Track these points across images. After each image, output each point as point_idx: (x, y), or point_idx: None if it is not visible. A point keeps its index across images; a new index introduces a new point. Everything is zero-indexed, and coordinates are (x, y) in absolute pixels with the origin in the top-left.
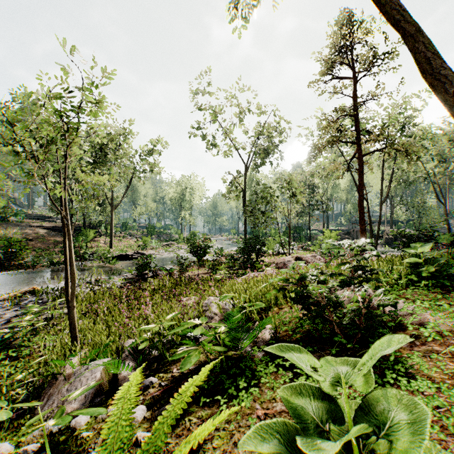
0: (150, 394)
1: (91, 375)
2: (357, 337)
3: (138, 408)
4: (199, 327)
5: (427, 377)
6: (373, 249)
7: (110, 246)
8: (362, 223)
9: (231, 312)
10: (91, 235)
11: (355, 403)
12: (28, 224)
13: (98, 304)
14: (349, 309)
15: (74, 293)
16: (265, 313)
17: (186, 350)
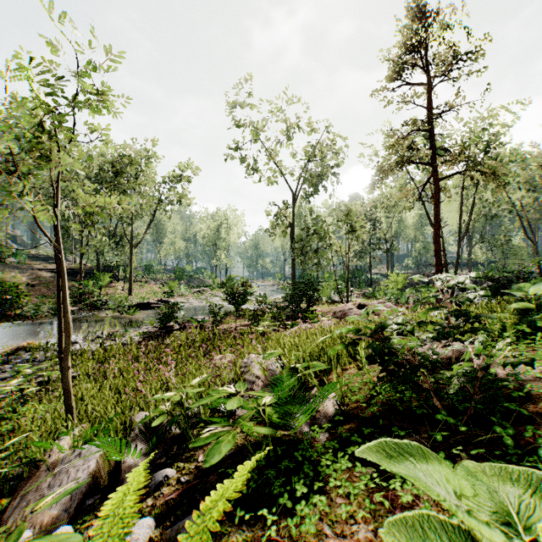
0: (162, 497)
1: (83, 465)
2: (469, 413)
3: (142, 524)
4: (235, 397)
5: None
6: (476, 288)
7: (129, 293)
8: (438, 263)
9: (279, 375)
10: (107, 279)
11: None
12: (30, 266)
13: (109, 364)
14: (460, 373)
15: (68, 349)
16: (324, 376)
17: (215, 432)
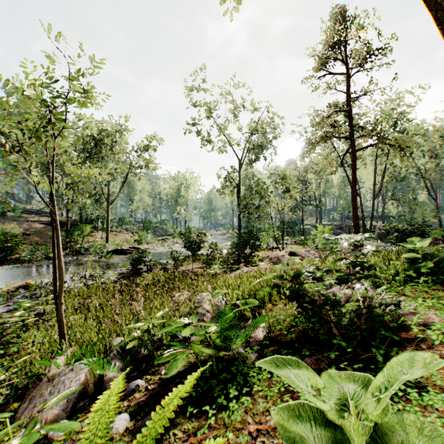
0: (135, 400)
1: (75, 377)
2: (357, 339)
3: (120, 418)
4: (188, 327)
5: (439, 388)
6: (371, 244)
7: (106, 241)
8: (355, 217)
9: (223, 309)
10: (88, 229)
11: (362, 426)
12: (26, 219)
13: (91, 299)
14: (349, 310)
15: (62, 289)
16: (259, 310)
17: (173, 352)
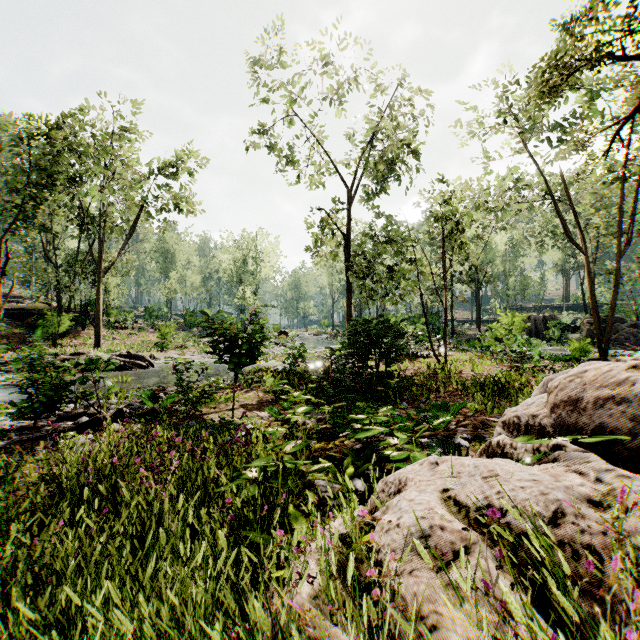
0: None
1: None
2: None
3: None
4: None
5: None
6: None
7: (95, 343)
8: None
9: None
10: (65, 323)
11: None
12: None
13: None
14: None
15: None
16: None
17: None
